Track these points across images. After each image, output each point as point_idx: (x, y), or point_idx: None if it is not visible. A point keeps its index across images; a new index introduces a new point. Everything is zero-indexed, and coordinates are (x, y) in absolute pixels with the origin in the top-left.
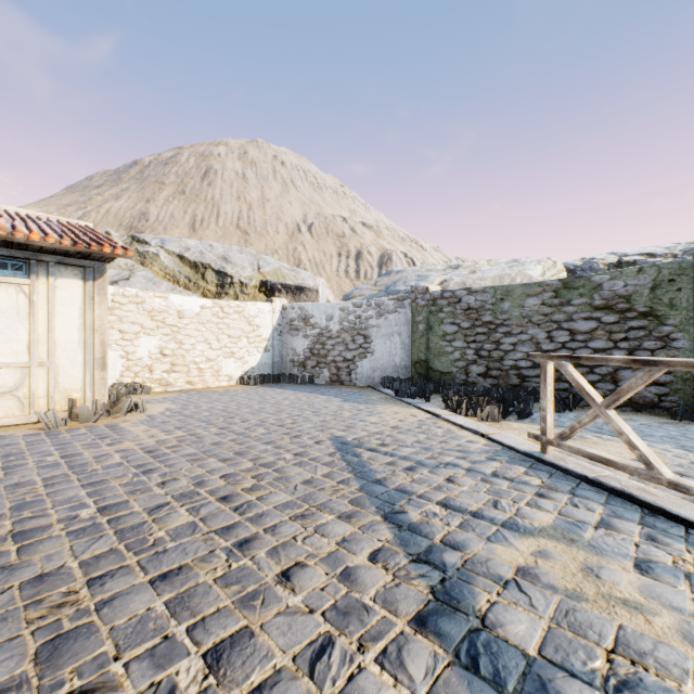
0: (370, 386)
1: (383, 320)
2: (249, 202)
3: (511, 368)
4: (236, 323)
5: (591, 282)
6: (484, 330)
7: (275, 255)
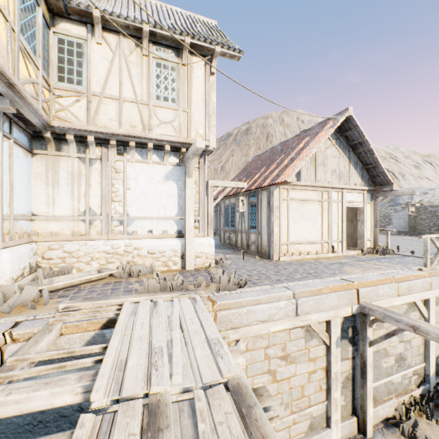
0: (392, 234)
1: (396, 214)
2: None
3: None
4: None
5: None
6: (436, 217)
7: None
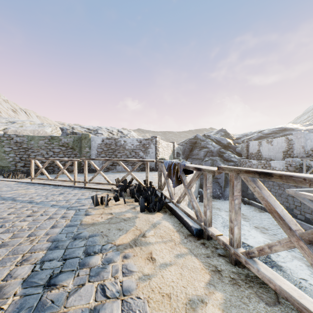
0: None
1: None
2: None
3: (34, 163)
4: None
5: (59, 138)
6: (24, 150)
7: None
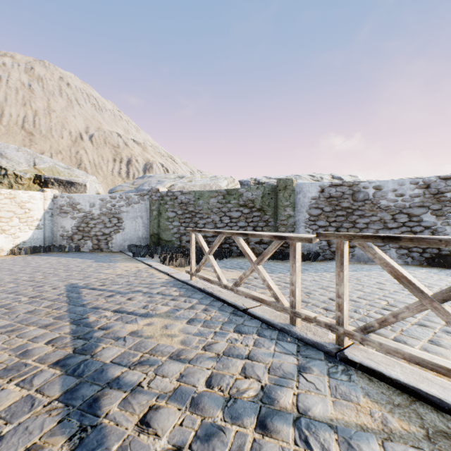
0: (121, 251)
1: (131, 208)
2: (35, 109)
3: (203, 237)
4: (8, 207)
5: (239, 192)
6: (189, 215)
7: (59, 154)
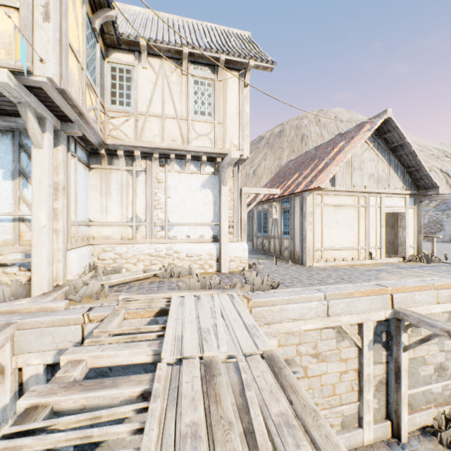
0: (443, 241)
1: (449, 219)
2: None
3: None
4: None
5: None
6: None
7: None
